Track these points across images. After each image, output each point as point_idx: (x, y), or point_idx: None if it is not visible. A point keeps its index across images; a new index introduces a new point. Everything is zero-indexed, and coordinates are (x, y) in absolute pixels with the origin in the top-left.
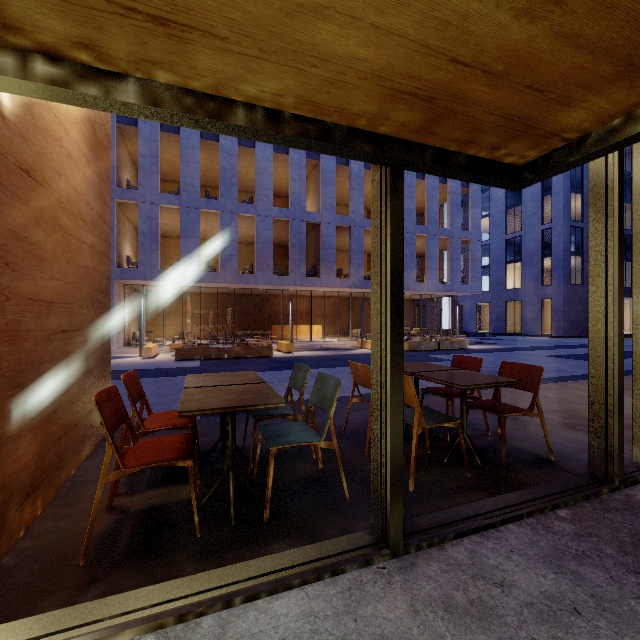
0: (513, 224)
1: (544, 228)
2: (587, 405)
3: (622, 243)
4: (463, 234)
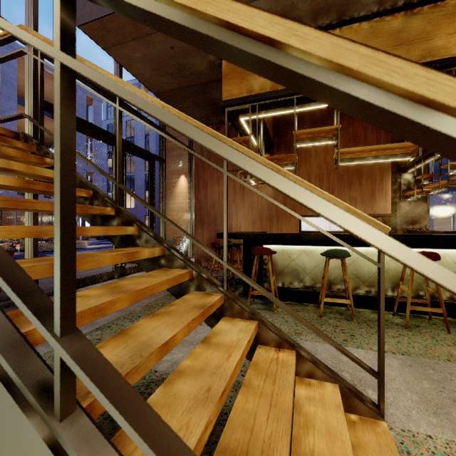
0: (131, 167)
1: (146, 173)
2: (90, 270)
3: (36, 195)
4: (88, 167)
